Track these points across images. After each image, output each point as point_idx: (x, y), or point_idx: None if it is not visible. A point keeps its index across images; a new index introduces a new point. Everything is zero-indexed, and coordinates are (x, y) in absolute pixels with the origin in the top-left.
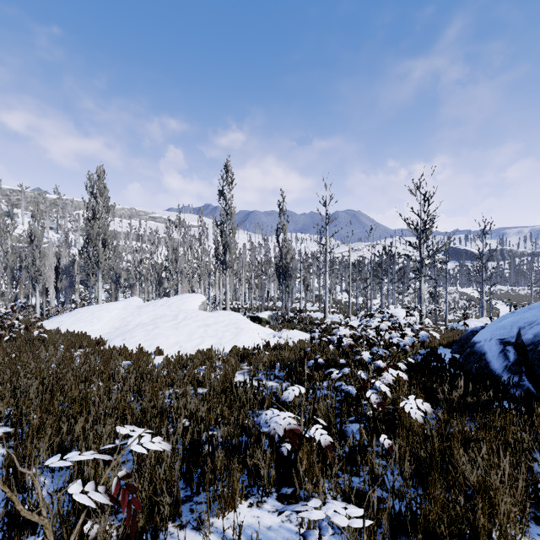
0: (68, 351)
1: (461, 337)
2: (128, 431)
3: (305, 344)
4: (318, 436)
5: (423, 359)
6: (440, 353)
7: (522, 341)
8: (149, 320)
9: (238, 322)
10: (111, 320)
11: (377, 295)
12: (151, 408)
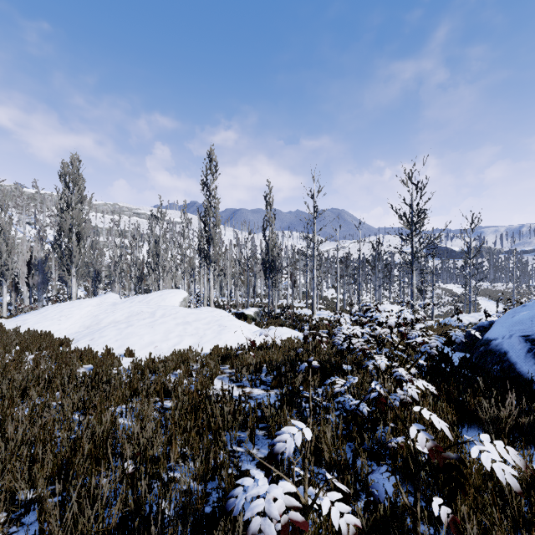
0: (20, 354)
1: (466, 334)
2: None
3: (294, 343)
4: (337, 518)
5: (427, 359)
6: (447, 352)
7: None
8: (124, 317)
9: (221, 319)
10: (82, 318)
11: (363, 292)
12: (89, 439)
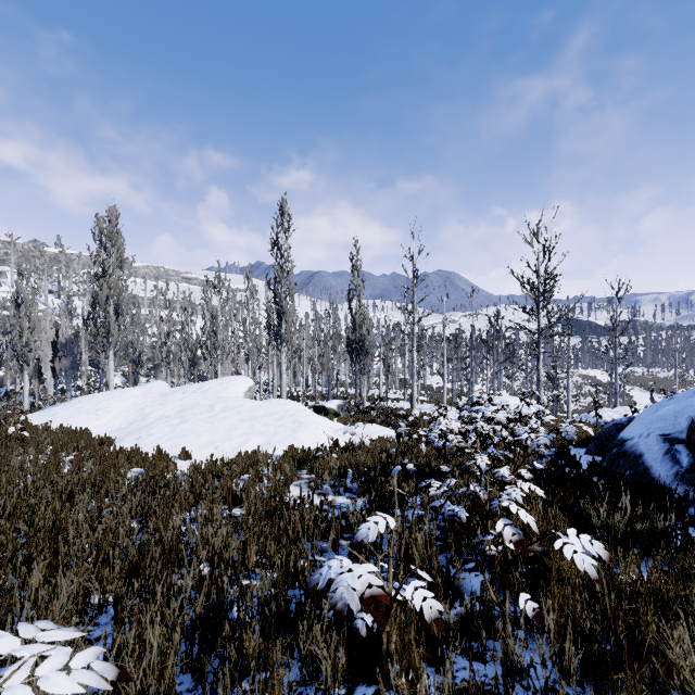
0: (56, 455)
1: (600, 433)
2: (15, 645)
3: (386, 443)
4: (419, 603)
5: (550, 463)
6: (574, 455)
7: None
8: (176, 411)
9: (296, 414)
10: (124, 411)
11: (478, 379)
12: (156, 544)
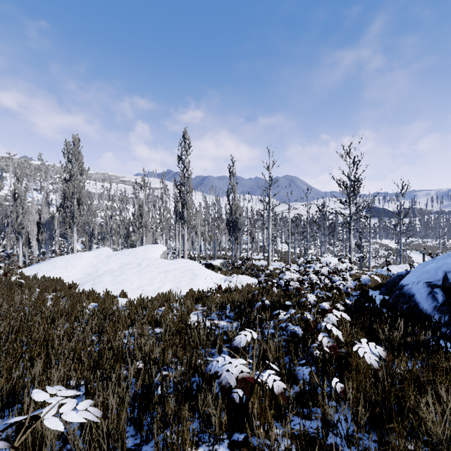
0: (42, 294)
1: (389, 281)
2: (47, 397)
3: (252, 287)
4: (271, 382)
5: (356, 300)
6: (371, 295)
7: (450, 284)
8: (117, 267)
9: (194, 269)
10: (84, 267)
11: (311, 246)
12: (108, 349)
